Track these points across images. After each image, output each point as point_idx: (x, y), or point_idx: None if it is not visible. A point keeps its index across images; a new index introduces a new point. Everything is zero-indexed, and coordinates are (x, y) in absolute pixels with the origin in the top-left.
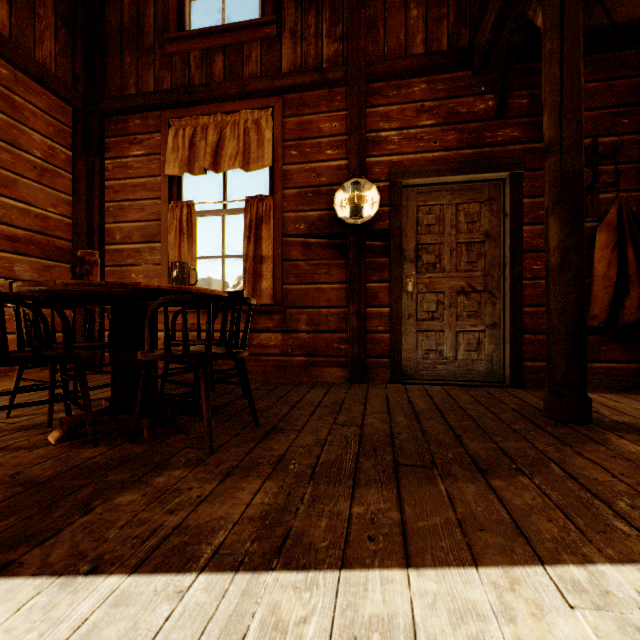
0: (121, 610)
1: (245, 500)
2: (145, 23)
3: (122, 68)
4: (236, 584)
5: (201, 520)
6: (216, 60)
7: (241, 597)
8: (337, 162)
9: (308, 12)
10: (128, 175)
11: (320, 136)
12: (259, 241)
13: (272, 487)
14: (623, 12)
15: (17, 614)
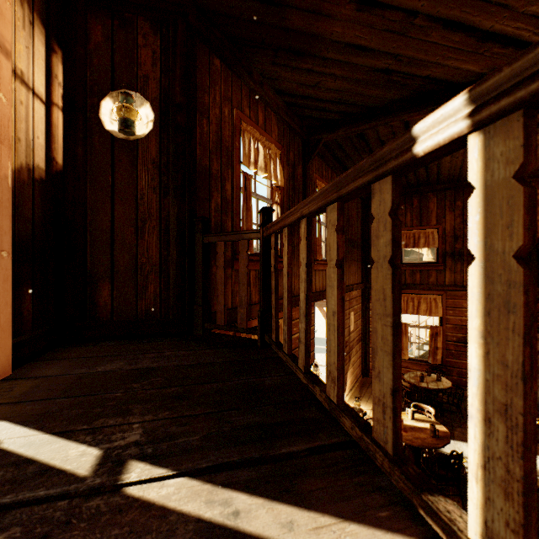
0: None
1: None
2: None
3: None
4: None
5: None
6: (416, 274)
7: None
8: None
9: (457, 263)
10: None
11: (462, 308)
12: (435, 341)
13: None
14: None
15: (464, 445)
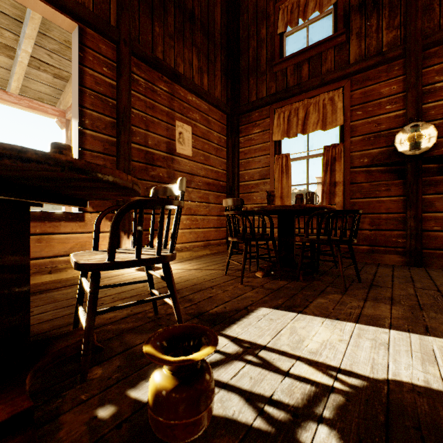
0: (365, 331)
1: (387, 311)
2: (261, 59)
3: (248, 87)
4: (413, 336)
5: (370, 314)
6: (303, 68)
7: (419, 340)
8: (395, 113)
9: (370, 17)
10: (251, 144)
11: (380, 98)
12: (332, 173)
13: (398, 309)
14: None
15: (323, 324)
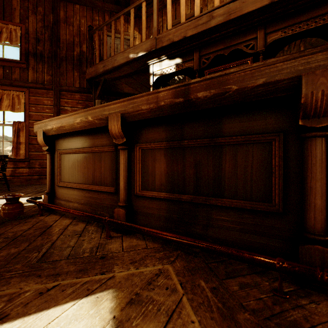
0: None
1: None
2: None
3: None
4: None
5: None
6: None
7: None
8: (50, 114)
9: (39, 63)
10: None
11: (44, 104)
12: (19, 137)
13: None
14: (126, 91)
15: None
